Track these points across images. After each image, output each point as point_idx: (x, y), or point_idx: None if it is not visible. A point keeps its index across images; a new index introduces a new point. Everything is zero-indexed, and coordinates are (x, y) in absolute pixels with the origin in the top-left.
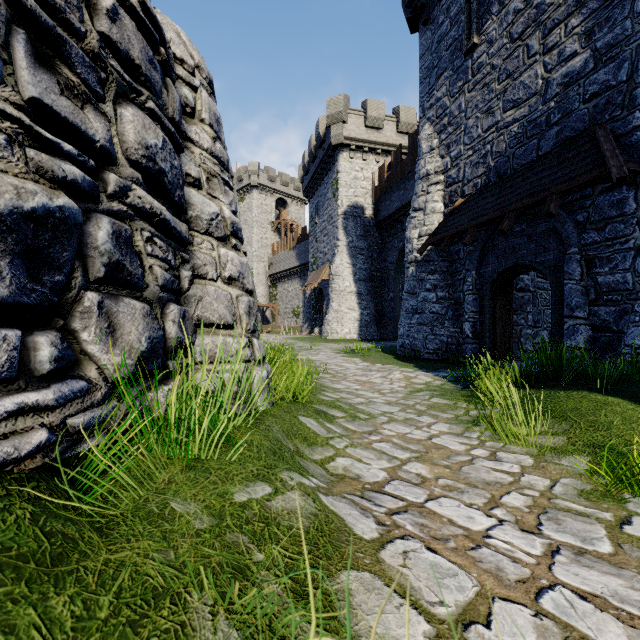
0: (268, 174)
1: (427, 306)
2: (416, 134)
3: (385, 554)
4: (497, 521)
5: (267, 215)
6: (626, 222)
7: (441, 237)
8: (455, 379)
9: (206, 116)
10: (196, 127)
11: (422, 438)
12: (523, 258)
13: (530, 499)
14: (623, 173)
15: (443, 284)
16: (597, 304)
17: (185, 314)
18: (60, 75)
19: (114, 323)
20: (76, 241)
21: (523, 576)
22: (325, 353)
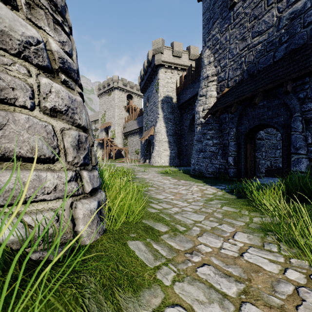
0: (123, 82)
1: (208, 148)
2: (199, 58)
3: None
4: None
5: (122, 102)
6: None
7: (216, 109)
8: (230, 191)
9: None
10: None
11: (235, 254)
12: (264, 120)
13: None
14: None
15: (216, 136)
16: None
17: None
18: None
19: None
20: None
21: None
22: (152, 174)
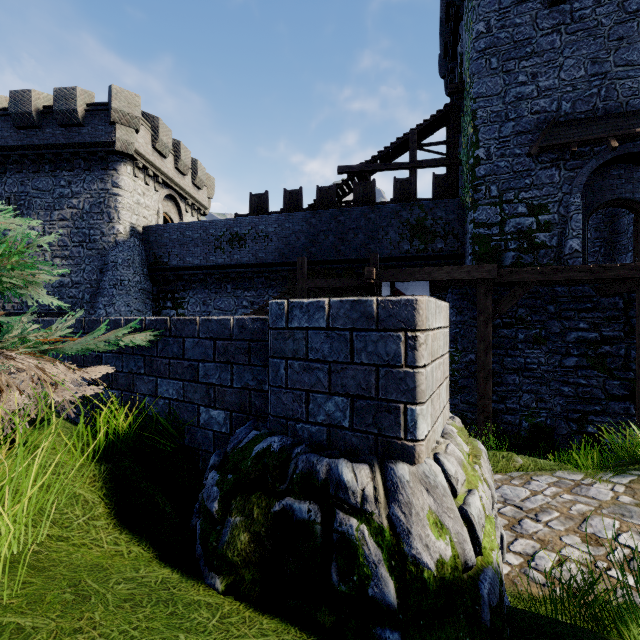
0: None
1: None
2: None
3: None
4: None
5: None
6: None
7: None
8: None
9: None
10: None
11: None
12: None
13: None
14: None
15: None
16: None
17: None
18: None
19: None
20: None
21: None
22: None
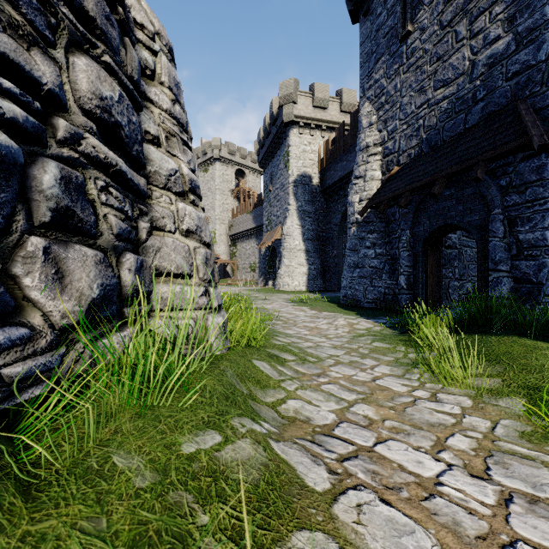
0: (229, 148)
1: (367, 261)
2: (357, 112)
3: (338, 508)
4: (446, 466)
5: (228, 184)
6: (545, 186)
7: (379, 201)
8: (393, 325)
9: (165, 79)
10: (156, 89)
11: (367, 380)
12: (452, 219)
13: (474, 441)
14: (544, 141)
15: (381, 242)
16: (518, 259)
17: (143, 263)
18: (2, 12)
19: (63, 269)
20: (16, 182)
21: (482, 531)
22: (278, 302)
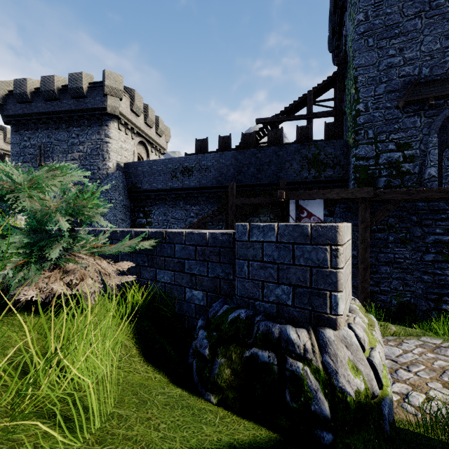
0: None
1: None
2: (2, 157)
3: None
4: None
5: None
6: None
7: None
8: None
9: None
10: None
11: None
12: None
13: None
14: None
15: None
16: None
17: None
18: None
19: None
20: None
21: None
22: None
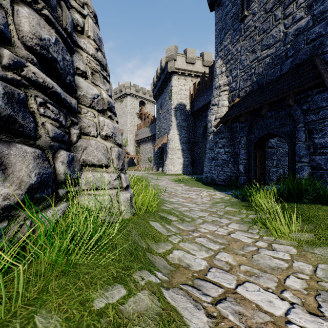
0: (135, 88)
1: (219, 156)
2: (213, 66)
3: None
4: (289, 304)
5: (135, 109)
6: None
7: (227, 119)
8: (237, 196)
9: (91, 34)
10: (84, 40)
11: (224, 234)
12: (272, 130)
13: (304, 282)
14: None
15: (228, 144)
16: (314, 154)
17: (74, 158)
18: None
19: (6, 162)
20: None
21: None
22: (165, 181)
